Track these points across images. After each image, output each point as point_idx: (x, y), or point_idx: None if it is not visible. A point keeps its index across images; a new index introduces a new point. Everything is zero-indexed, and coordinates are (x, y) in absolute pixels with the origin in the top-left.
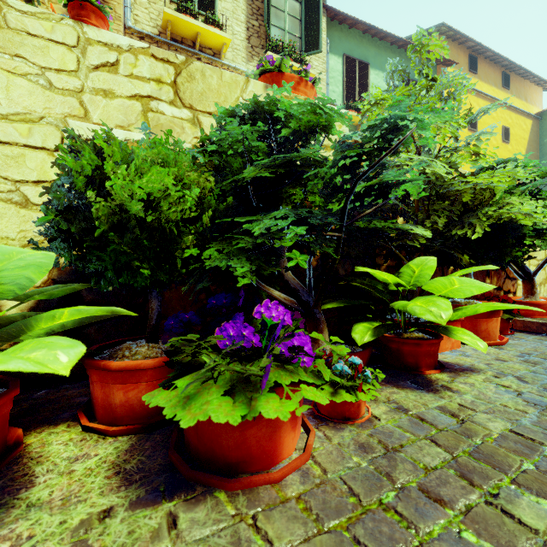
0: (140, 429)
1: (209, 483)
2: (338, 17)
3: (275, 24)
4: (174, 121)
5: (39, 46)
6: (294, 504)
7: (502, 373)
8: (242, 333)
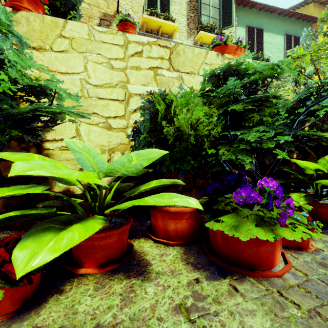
0: (184, 243)
1: (242, 273)
2: (243, 3)
3: (204, 13)
4: (169, 79)
5: (107, 48)
6: (298, 289)
7: None
8: (250, 195)
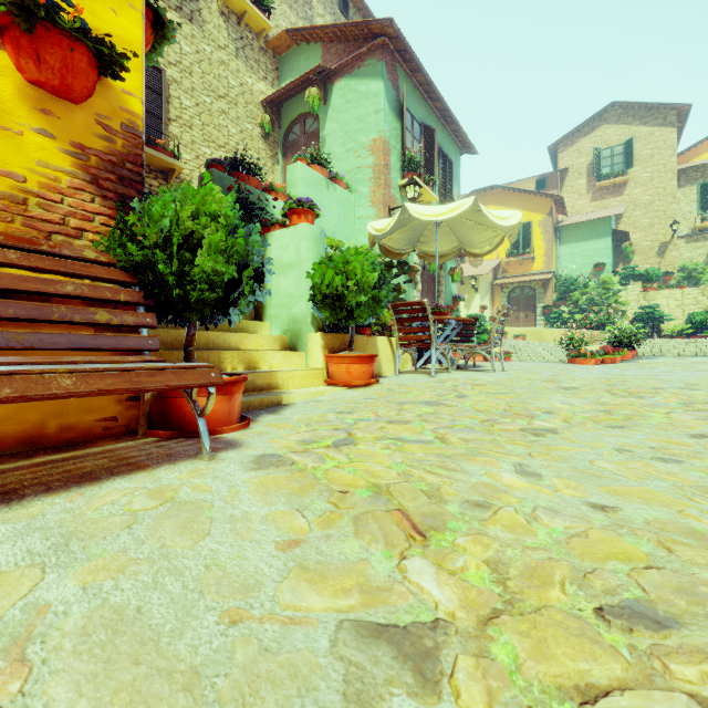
0: None
1: None
2: None
3: None
4: (701, 300)
5: (675, 295)
6: None
7: None
8: None
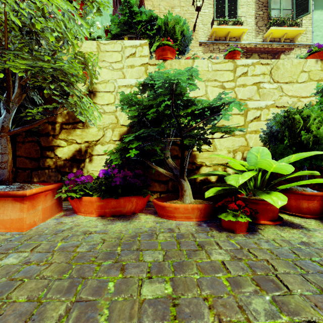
0: (318, 217)
1: None
2: None
3: (274, 8)
4: (270, 90)
5: (221, 74)
6: None
7: None
8: None
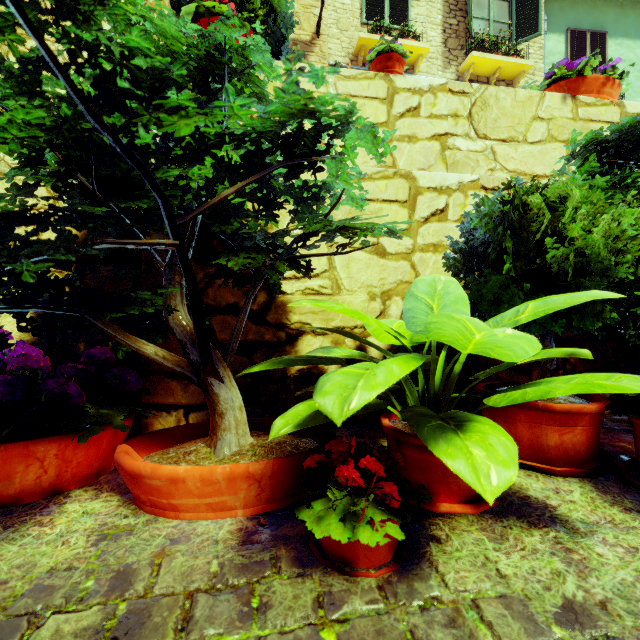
0: (586, 473)
1: None
2: None
3: (477, 15)
4: (469, 156)
5: (359, 105)
6: None
7: None
8: None
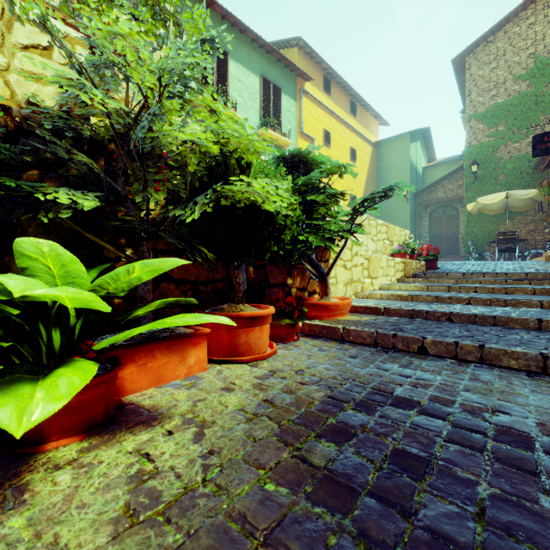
0: None
1: None
2: None
3: None
4: None
5: None
6: None
7: (191, 421)
8: None
